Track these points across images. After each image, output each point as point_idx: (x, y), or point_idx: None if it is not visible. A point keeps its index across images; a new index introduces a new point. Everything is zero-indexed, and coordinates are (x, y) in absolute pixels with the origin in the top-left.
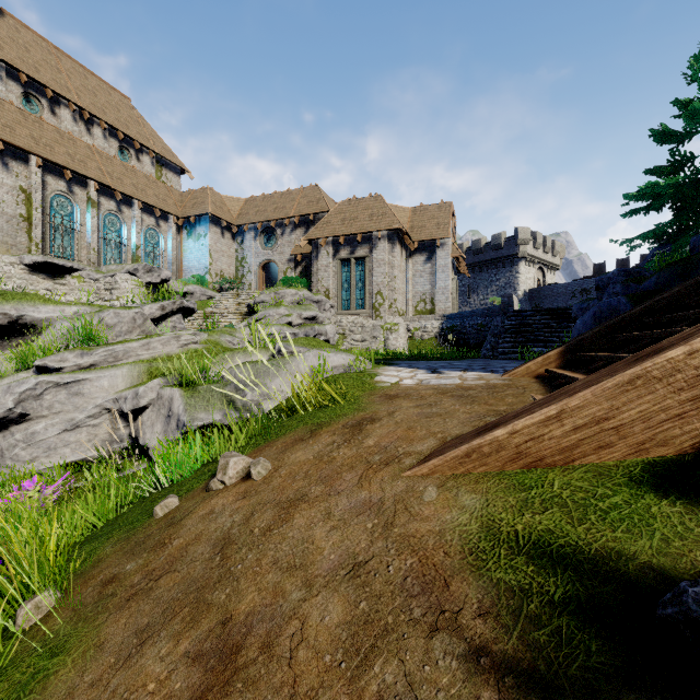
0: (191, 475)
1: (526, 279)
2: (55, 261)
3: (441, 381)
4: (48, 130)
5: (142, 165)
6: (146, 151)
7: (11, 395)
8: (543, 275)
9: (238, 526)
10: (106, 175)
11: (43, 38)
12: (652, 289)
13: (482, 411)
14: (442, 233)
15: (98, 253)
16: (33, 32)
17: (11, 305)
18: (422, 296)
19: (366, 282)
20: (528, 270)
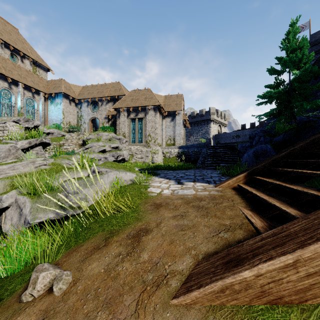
0: (22, 268)
1: (214, 130)
2: None
3: (184, 191)
4: None
5: (25, 65)
6: (27, 57)
7: None
8: (220, 128)
9: None
10: (2, 68)
11: None
12: (281, 141)
13: (216, 225)
14: (178, 108)
15: None
16: None
17: None
18: (169, 137)
19: (143, 130)
20: (214, 126)
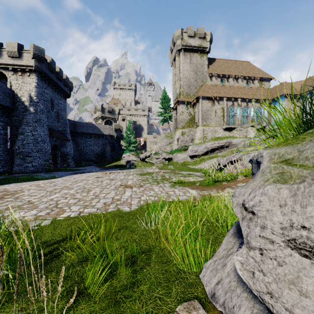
0: None
1: None
2: (230, 126)
3: None
4: (227, 88)
5: (254, 84)
6: (255, 79)
7: (238, 155)
8: None
9: None
10: (243, 94)
11: (224, 59)
12: None
13: None
14: None
15: (240, 121)
16: (222, 59)
17: (229, 139)
18: None
19: None
20: None
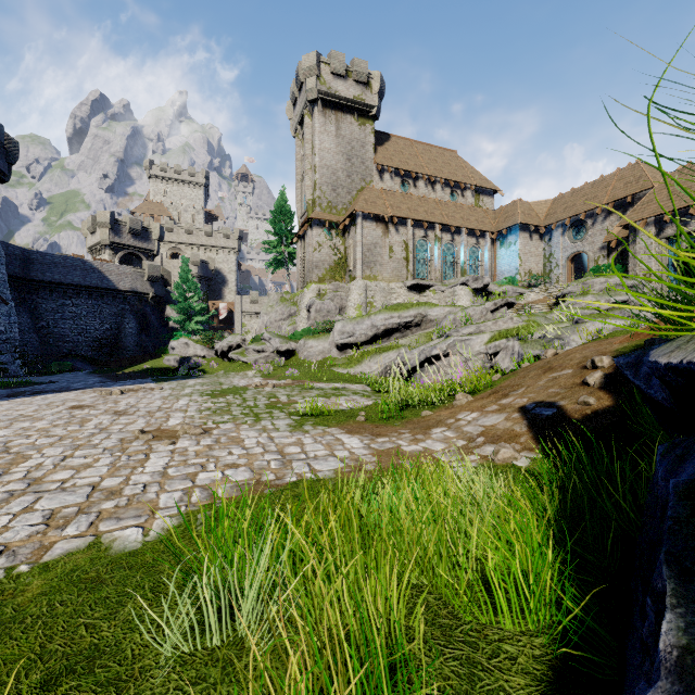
0: None
1: None
2: (421, 283)
3: None
4: (414, 200)
5: (465, 199)
6: (467, 187)
7: (445, 344)
8: None
9: (552, 359)
10: (445, 217)
11: (408, 139)
12: None
13: None
14: None
15: (441, 272)
16: (403, 139)
17: (422, 309)
18: None
19: None
20: None
